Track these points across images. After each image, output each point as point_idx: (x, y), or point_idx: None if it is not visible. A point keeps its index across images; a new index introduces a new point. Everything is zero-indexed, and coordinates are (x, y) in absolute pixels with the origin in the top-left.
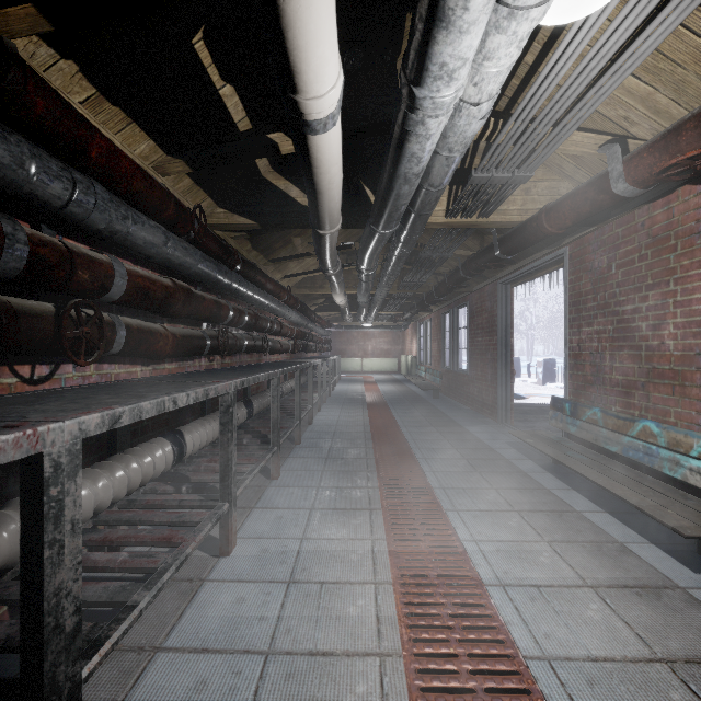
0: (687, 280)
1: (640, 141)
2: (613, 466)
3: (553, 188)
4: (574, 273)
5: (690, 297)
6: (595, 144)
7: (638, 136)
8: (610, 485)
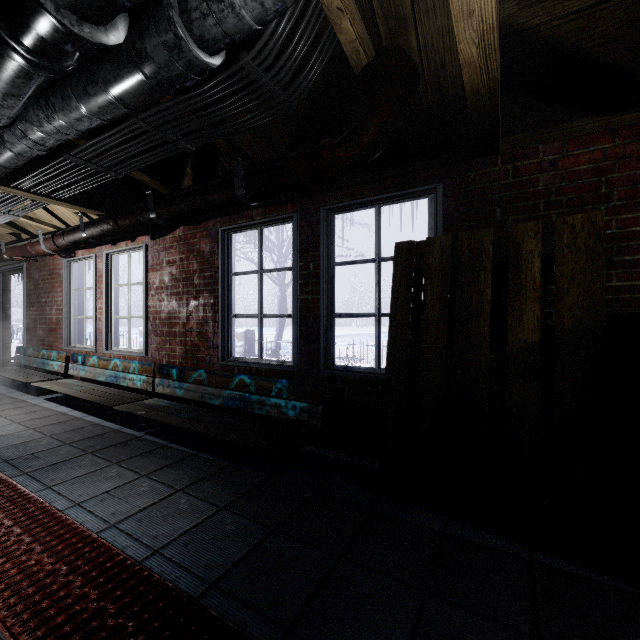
0: (57, 292)
1: (28, 236)
2: (31, 372)
3: (1, 236)
4: (28, 278)
5: (58, 299)
6: (4, 232)
7: (31, 231)
8: (16, 377)
